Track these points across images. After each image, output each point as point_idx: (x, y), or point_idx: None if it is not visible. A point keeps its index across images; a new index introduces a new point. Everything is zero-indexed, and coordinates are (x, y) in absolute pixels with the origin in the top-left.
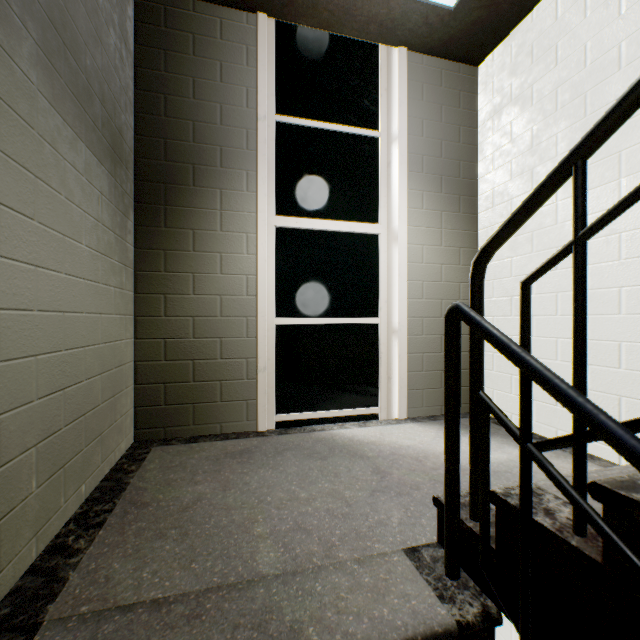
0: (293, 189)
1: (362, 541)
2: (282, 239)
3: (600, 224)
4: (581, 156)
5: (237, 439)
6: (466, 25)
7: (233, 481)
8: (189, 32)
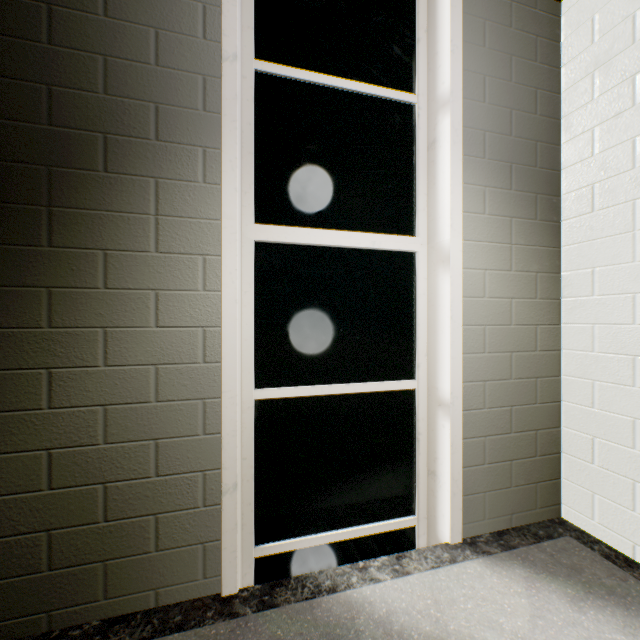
0: (284, 181)
1: None
2: (266, 261)
3: None
4: None
5: (181, 633)
6: None
7: None
8: None
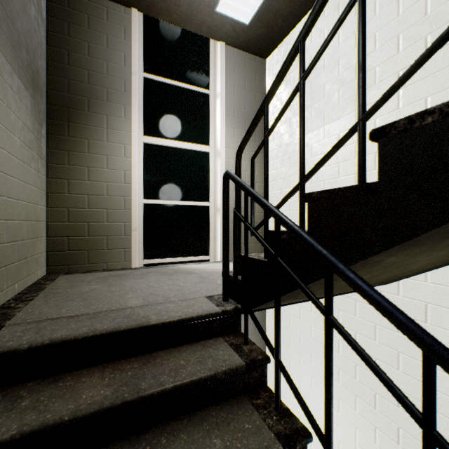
0: (155, 120)
1: (185, 295)
2: (148, 151)
3: (270, 130)
4: (266, 103)
5: (118, 271)
6: (257, 35)
7: (115, 283)
8: (85, 13)
